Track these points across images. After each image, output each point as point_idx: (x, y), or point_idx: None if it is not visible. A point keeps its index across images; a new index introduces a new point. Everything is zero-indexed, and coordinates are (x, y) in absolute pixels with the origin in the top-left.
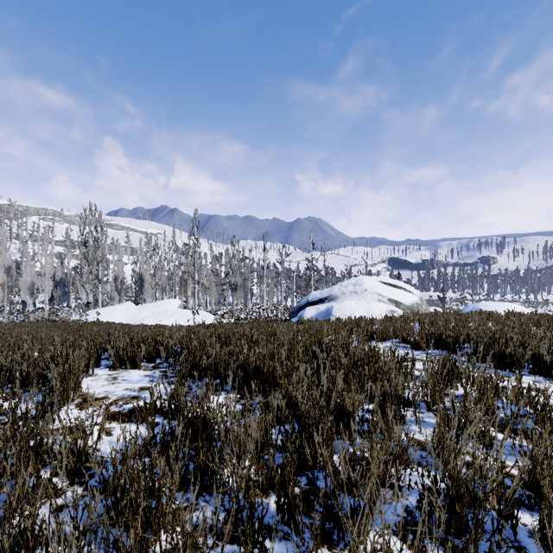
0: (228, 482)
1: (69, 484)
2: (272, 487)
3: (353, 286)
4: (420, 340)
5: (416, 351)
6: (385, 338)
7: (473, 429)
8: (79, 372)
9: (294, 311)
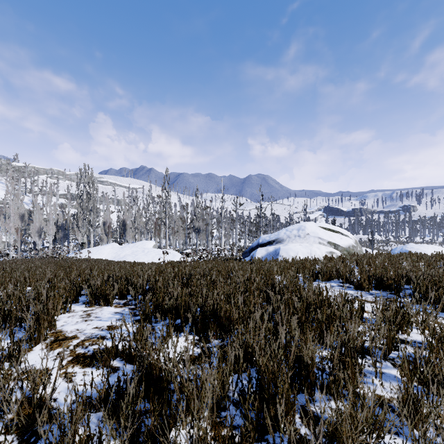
0: None
1: None
2: None
3: (297, 231)
4: (363, 281)
5: (360, 291)
6: (329, 278)
7: None
8: (54, 311)
9: (246, 251)
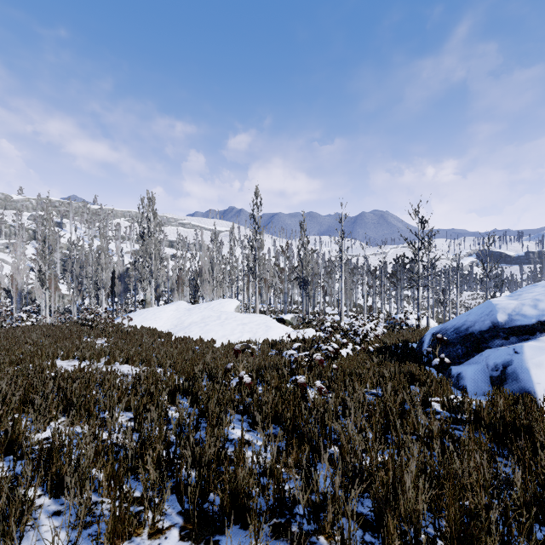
0: None
1: None
2: None
3: None
4: None
5: None
6: None
7: None
8: None
9: (449, 340)
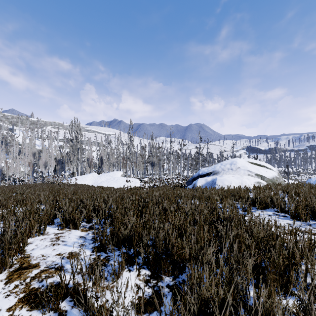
0: None
1: None
2: None
3: (230, 165)
4: (300, 212)
5: (297, 221)
6: (264, 207)
7: None
8: (24, 238)
9: (189, 180)
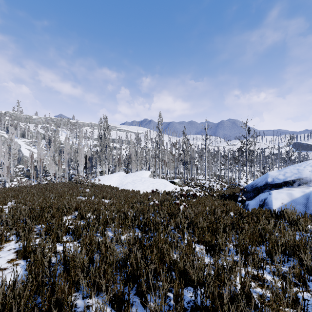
0: None
1: None
2: None
3: None
4: None
5: None
6: None
7: None
8: None
9: (248, 190)
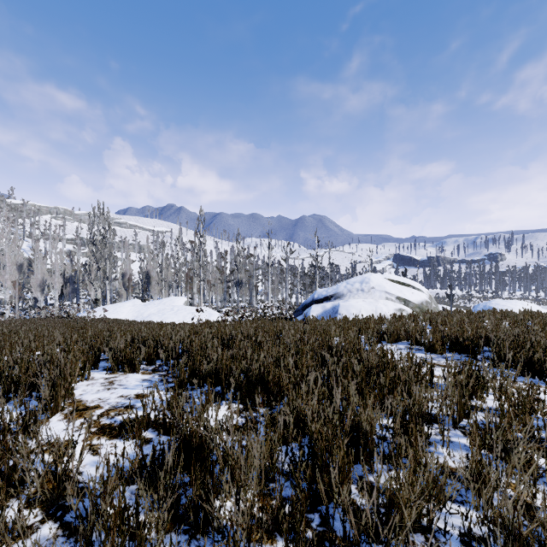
0: (226, 526)
1: (42, 519)
2: (279, 529)
3: (360, 284)
4: (435, 342)
5: (432, 354)
6: (397, 339)
7: (517, 457)
8: (71, 378)
9: (299, 309)
